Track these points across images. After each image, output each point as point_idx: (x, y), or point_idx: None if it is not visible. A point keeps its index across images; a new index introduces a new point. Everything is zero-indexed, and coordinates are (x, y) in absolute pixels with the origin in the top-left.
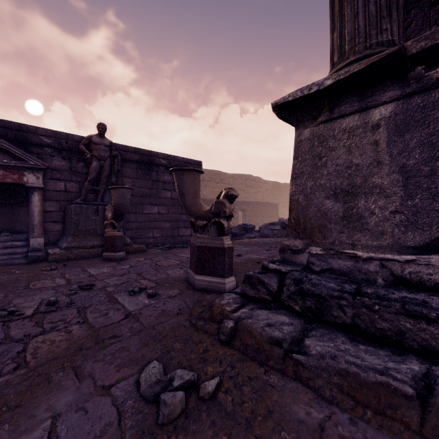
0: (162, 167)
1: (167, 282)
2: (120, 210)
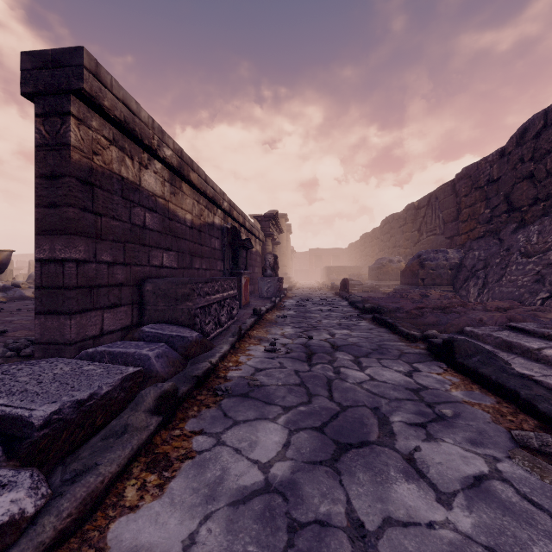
0: None
1: (16, 311)
2: None
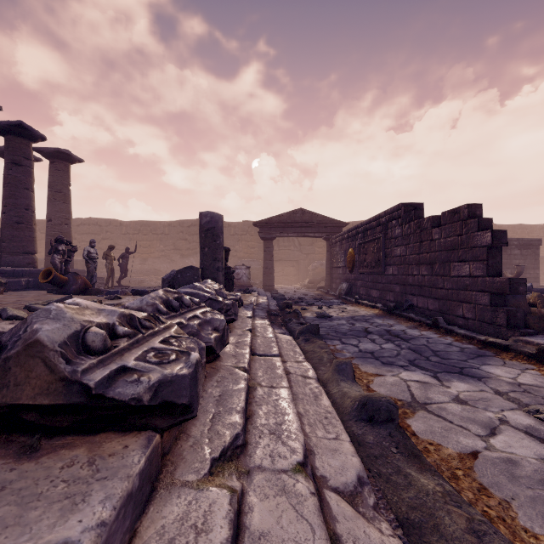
0: (513, 246)
1: None
2: (520, 274)
